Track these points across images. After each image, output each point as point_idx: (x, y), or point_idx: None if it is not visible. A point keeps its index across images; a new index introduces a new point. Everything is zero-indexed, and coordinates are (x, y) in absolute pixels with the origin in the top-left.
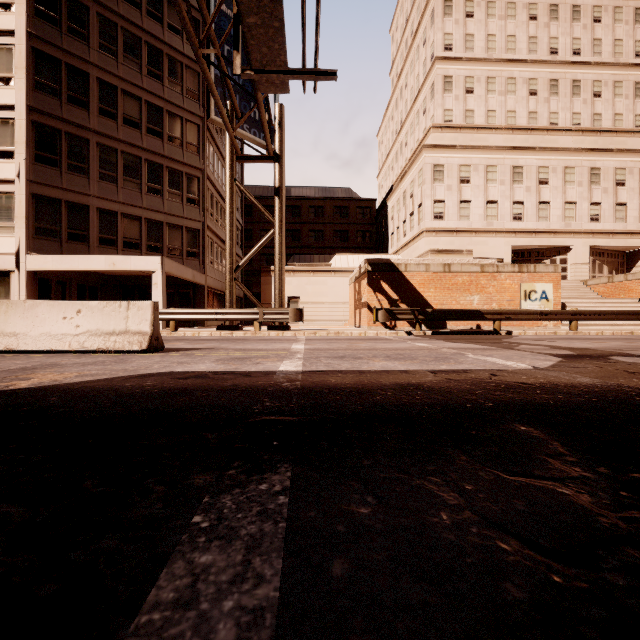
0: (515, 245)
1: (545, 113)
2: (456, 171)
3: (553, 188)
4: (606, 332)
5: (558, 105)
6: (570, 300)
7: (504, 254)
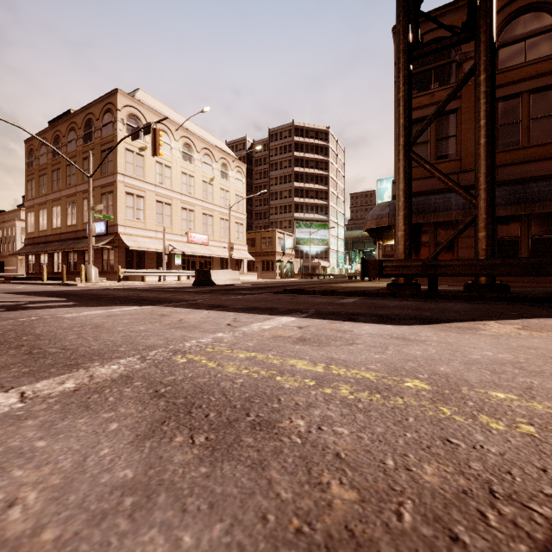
0: None
1: None
2: None
3: None
4: None
5: None
6: None
7: None
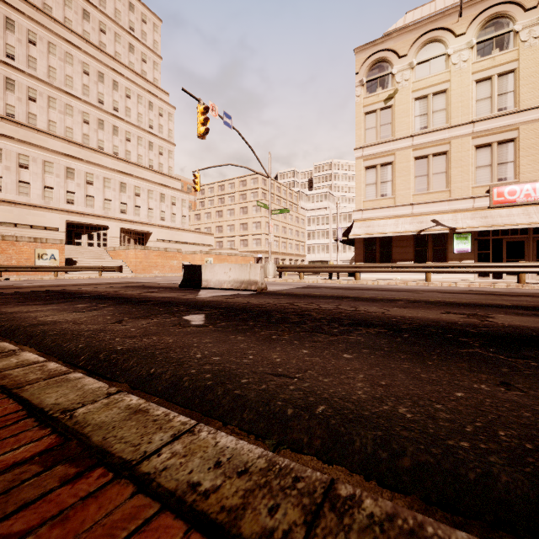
0: (69, 220)
1: (95, 138)
2: (15, 157)
3: (97, 188)
4: (75, 277)
5: (104, 137)
6: (83, 259)
7: (60, 225)
